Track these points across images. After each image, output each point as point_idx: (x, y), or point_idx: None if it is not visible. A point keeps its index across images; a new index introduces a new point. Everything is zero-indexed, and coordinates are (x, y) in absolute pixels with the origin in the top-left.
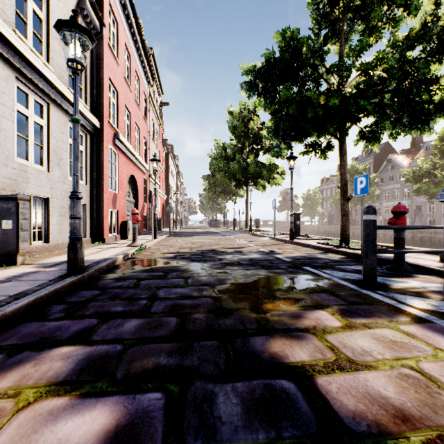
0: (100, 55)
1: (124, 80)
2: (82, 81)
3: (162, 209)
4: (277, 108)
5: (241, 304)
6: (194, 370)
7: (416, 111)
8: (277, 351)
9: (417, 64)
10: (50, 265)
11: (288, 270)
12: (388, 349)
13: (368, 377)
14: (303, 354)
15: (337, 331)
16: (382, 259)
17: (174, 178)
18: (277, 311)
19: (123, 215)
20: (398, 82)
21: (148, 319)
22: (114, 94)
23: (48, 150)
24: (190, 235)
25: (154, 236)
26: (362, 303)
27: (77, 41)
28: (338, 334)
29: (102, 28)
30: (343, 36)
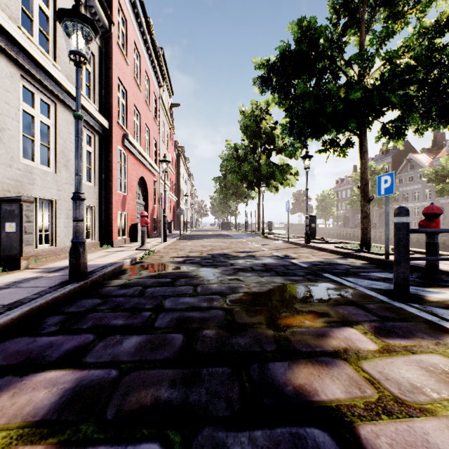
0: (109, 54)
1: (134, 80)
2: (90, 81)
3: (173, 211)
4: (292, 104)
5: (256, 319)
6: (201, 409)
7: (446, 103)
8: (303, 383)
9: (448, 52)
10: (54, 270)
11: (307, 277)
12: (444, 385)
13: (426, 427)
14: (336, 389)
15: (374, 357)
16: (410, 266)
17: (185, 180)
18: (298, 328)
19: (133, 217)
20: (426, 72)
21: (150, 336)
22: (124, 94)
23: (55, 150)
24: (201, 238)
25: (164, 239)
26: (397, 319)
27: (79, 33)
28: (376, 360)
29: (111, 26)
30: (364, 25)
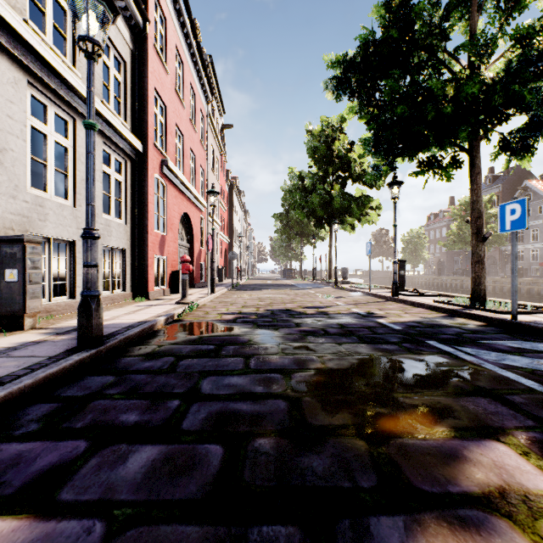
0: (144, 60)
1: (175, 92)
2: (120, 93)
3: (224, 255)
4: (377, 114)
5: (337, 418)
6: None
7: None
8: None
9: None
10: (66, 331)
11: (404, 345)
12: None
13: None
14: None
15: None
16: None
17: (239, 218)
18: (408, 440)
19: (174, 263)
20: None
21: (172, 446)
22: (162, 110)
23: (74, 179)
24: (258, 288)
25: (211, 290)
26: None
27: (92, 12)
28: None
29: (145, 24)
30: (476, 2)
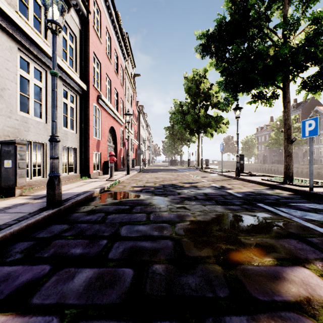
0: (87, 35)
1: (106, 55)
2: (73, 55)
3: (135, 152)
4: (226, 66)
5: (204, 252)
6: None
7: None
8: None
9: None
10: (40, 197)
11: (243, 206)
12: None
13: None
14: None
15: None
16: None
17: (144, 129)
18: (248, 266)
19: (105, 156)
20: None
21: (102, 269)
22: (98, 65)
23: (45, 106)
24: (155, 171)
25: (127, 173)
26: None
27: (55, 5)
28: None
29: (88, 14)
30: None
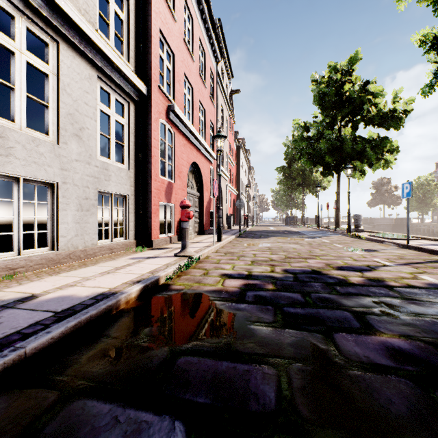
0: None
1: (183, 43)
2: (123, 32)
3: (233, 205)
4: None
5: None
6: None
7: None
8: None
9: None
10: None
11: None
12: None
13: None
14: None
15: None
16: None
17: (245, 173)
18: None
19: None
20: None
21: None
22: (170, 58)
23: (57, 111)
24: (264, 236)
25: (218, 238)
26: None
27: None
28: None
29: None
30: None
